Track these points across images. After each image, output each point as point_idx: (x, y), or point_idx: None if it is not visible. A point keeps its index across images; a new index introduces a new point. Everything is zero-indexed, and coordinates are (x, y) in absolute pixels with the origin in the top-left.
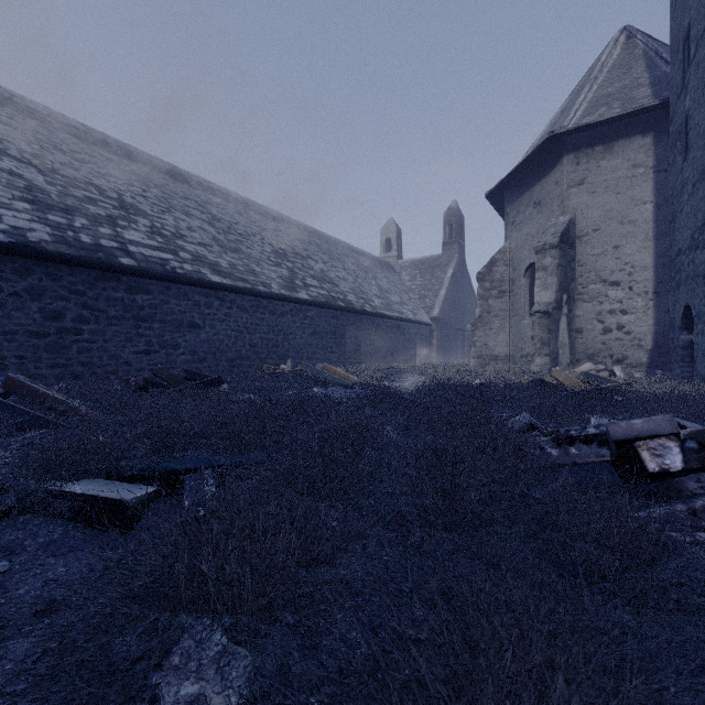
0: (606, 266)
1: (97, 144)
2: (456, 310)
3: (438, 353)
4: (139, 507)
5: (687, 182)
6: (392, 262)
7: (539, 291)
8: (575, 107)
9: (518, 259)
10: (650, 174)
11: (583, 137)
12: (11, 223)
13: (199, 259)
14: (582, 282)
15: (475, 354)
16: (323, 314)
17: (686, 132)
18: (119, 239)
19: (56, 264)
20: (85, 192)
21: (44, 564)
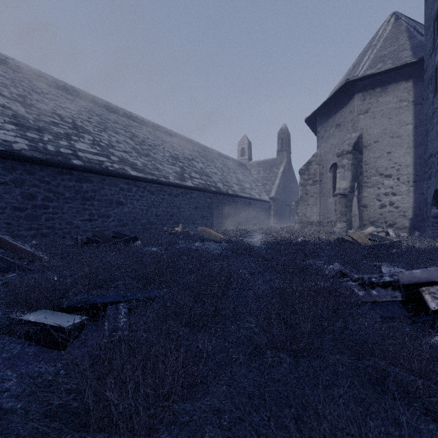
0: (382, 164)
1: (60, 89)
2: (285, 192)
3: (274, 219)
4: (73, 331)
5: (437, 110)
6: (245, 163)
7: (339, 181)
8: (362, 63)
9: (325, 160)
10: (411, 106)
11: (367, 82)
12: (2, 137)
13: (123, 161)
14: (367, 175)
15: (298, 220)
16: (202, 195)
17: (436, 78)
18: (72, 148)
19: (31, 164)
20: (51, 118)
21: (3, 375)
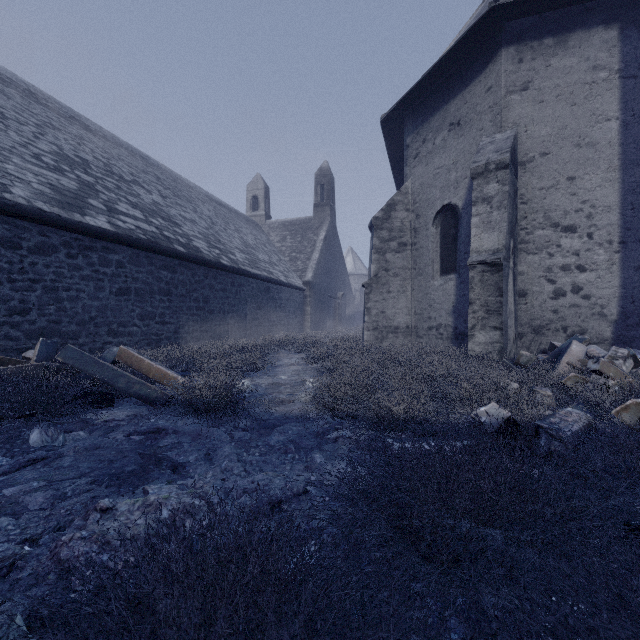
0: (558, 204)
1: None
2: (328, 275)
3: (312, 321)
4: None
5: None
6: (260, 222)
7: (478, 233)
8: None
9: (424, 202)
10: (615, 80)
11: (527, 23)
12: None
13: None
14: (526, 226)
15: (370, 324)
16: (144, 260)
17: None
18: None
19: None
20: None
21: None
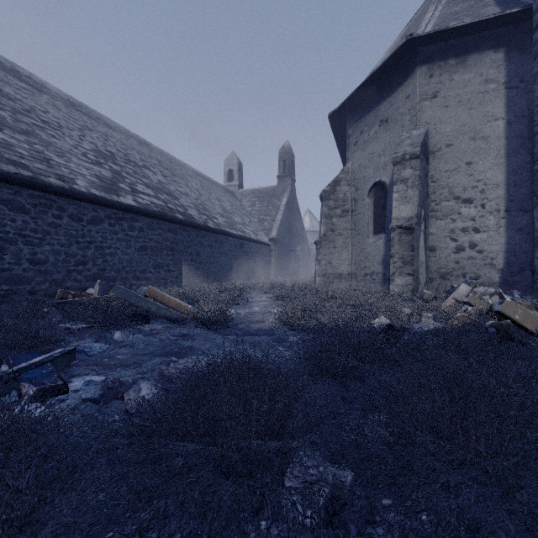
0: (459, 182)
1: None
2: (289, 233)
3: (276, 270)
4: None
5: None
6: (234, 190)
7: (398, 205)
8: (425, 21)
9: (361, 179)
10: (502, 90)
11: (436, 48)
12: None
13: None
14: (435, 199)
15: (320, 272)
16: (156, 226)
17: None
18: None
19: None
20: None
21: None
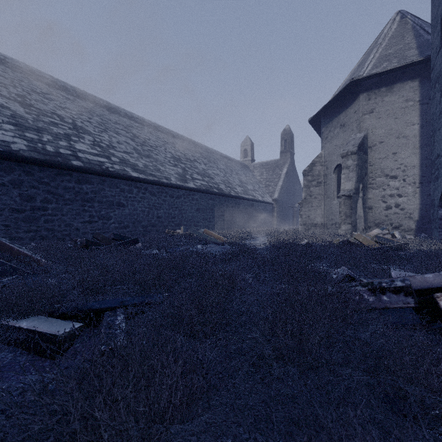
0: (388, 165)
1: (60, 89)
2: (289, 194)
3: (278, 221)
4: (67, 339)
5: None
6: (248, 164)
7: (344, 182)
8: (367, 62)
9: (329, 161)
10: (417, 106)
11: (372, 82)
12: (0, 138)
13: (124, 162)
14: (372, 176)
15: (301, 222)
16: (204, 197)
17: None
18: (72, 149)
19: (30, 165)
20: (50, 118)
21: None
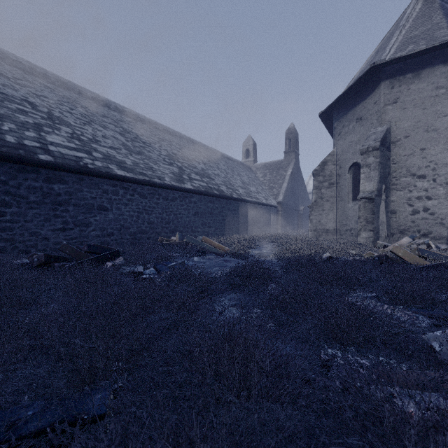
0: (414, 163)
1: (39, 76)
2: (293, 196)
3: (282, 226)
4: None
5: None
6: (250, 165)
7: (363, 182)
8: (389, 46)
9: (343, 160)
10: None
11: (396, 67)
12: None
13: (109, 158)
14: (395, 176)
15: (312, 228)
16: (203, 199)
17: None
18: (41, 141)
19: None
20: (19, 105)
21: None
